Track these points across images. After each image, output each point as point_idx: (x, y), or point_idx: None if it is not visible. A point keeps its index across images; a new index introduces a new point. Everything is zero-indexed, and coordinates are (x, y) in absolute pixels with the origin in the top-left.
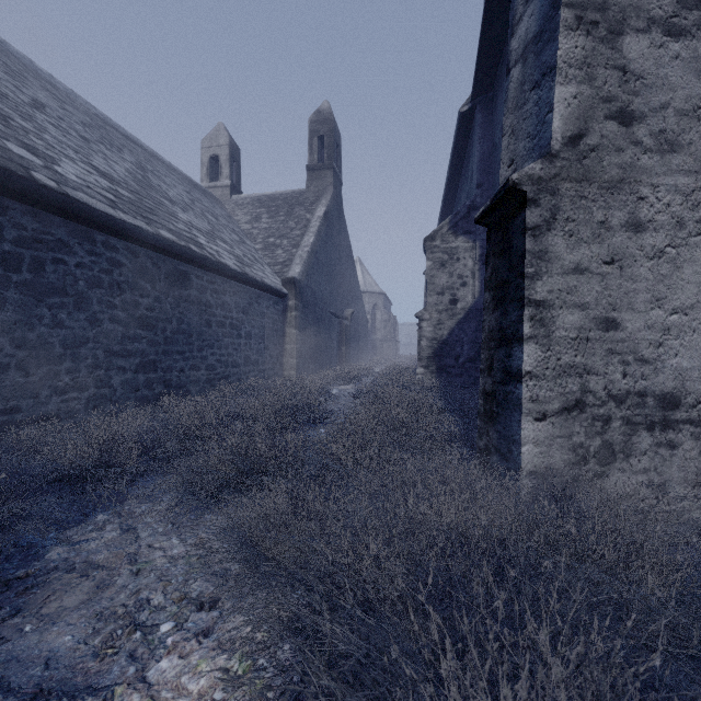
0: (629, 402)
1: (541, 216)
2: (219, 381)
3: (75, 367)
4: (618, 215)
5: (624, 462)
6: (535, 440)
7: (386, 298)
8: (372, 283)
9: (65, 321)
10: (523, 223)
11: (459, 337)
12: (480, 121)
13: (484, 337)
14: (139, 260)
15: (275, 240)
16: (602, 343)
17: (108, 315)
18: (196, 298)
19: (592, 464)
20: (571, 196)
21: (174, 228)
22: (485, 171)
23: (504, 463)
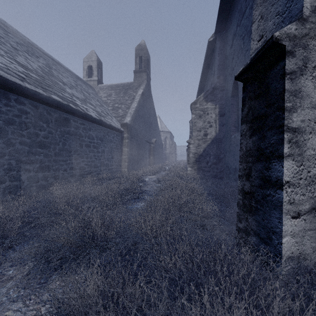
0: None
1: (296, 64)
2: (87, 175)
3: None
4: None
5: None
6: (292, 233)
7: (171, 134)
8: (165, 127)
9: None
10: (282, 70)
11: (208, 152)
12: (218, 45)
13: (242, 154)
14: (39, 110)
15: (118, 105)
16: None
17: (19, 141)
18: (73, 132)
19: None
20: None
21: (62, 95)
22: (221, 70)
23: (263, 245)
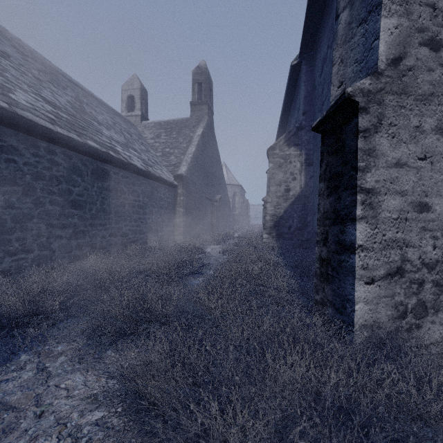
0: (438, 268)
1: (370, 121)
2: (130, 244)
3: (23, 236)
4: (429, 121)
5: (434, 316)
6: (365, 300)
7: (241, 188)
8: (233, 178)
9: (15, 203)
10: (355, 127)
11: (291, 214)
12: (305, 70)
13: (320, 217)
14: (72, 161)
15: (170, 150)
16: (417, 222)
17: (49, 199)
18: (114, 187)
19: (409, 318)
20: (393, 106)
21: (99, 140)
22: (308, 104)
23: (338, 316)
